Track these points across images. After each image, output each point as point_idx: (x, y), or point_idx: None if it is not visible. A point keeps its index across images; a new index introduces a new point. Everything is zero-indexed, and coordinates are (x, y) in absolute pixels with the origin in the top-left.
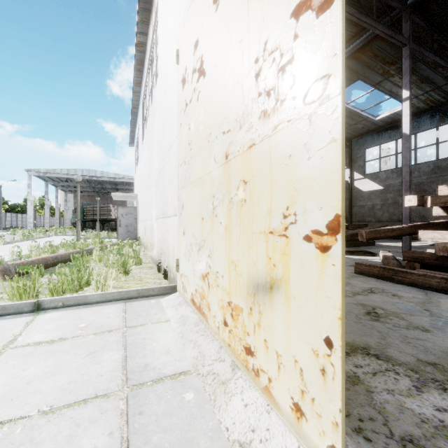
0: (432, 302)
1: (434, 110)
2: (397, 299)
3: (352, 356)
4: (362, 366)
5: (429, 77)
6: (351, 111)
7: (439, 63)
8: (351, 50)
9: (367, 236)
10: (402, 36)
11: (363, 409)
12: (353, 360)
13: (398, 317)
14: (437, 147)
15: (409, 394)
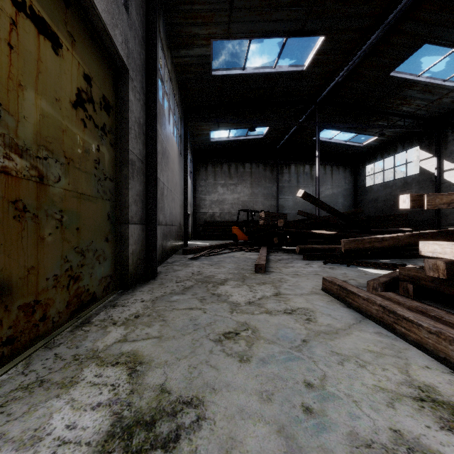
0: (336, 334)
1: None
2: (300, 324)
3: (113, 367)
4: (101, 376)
5: None
6: (426, 84)
7: None
8: (399, 11)
9: (345, 246)
10: None
11: (21, 406)
12: (105, 370)
13: (249, 342)
14: None
15: (78, 407)
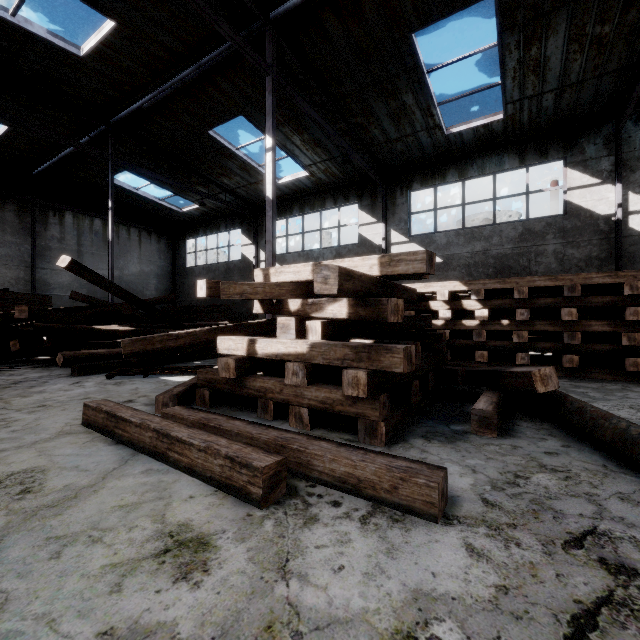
0: (73, 499)
1: (336, 187)
2: (0, 507)
3: None
4: None
5: (322, 141)
6: (245, 162)
7: (316, 119)
8: (214, 58)
9: (127, 349)
10: (262, 57)
11: None
12: None
13: None
14: (339, 231)
15: None
